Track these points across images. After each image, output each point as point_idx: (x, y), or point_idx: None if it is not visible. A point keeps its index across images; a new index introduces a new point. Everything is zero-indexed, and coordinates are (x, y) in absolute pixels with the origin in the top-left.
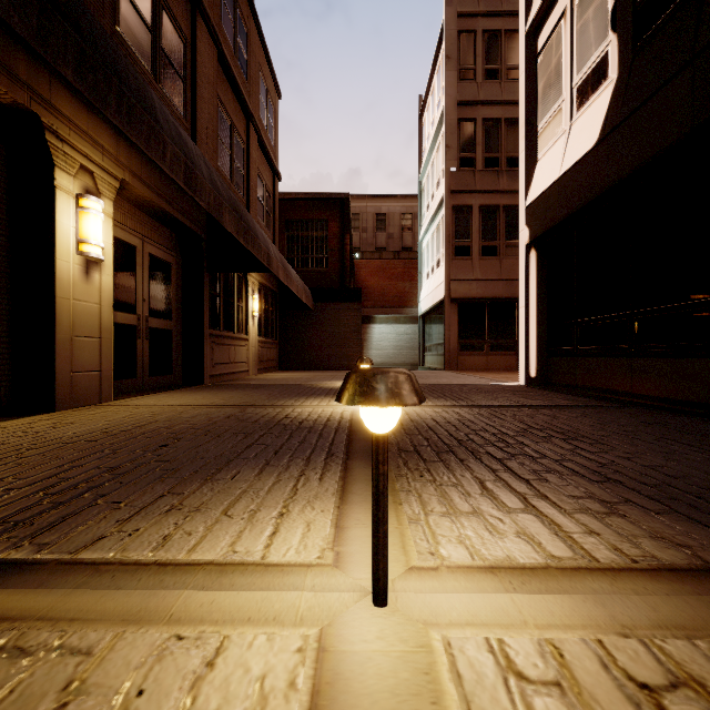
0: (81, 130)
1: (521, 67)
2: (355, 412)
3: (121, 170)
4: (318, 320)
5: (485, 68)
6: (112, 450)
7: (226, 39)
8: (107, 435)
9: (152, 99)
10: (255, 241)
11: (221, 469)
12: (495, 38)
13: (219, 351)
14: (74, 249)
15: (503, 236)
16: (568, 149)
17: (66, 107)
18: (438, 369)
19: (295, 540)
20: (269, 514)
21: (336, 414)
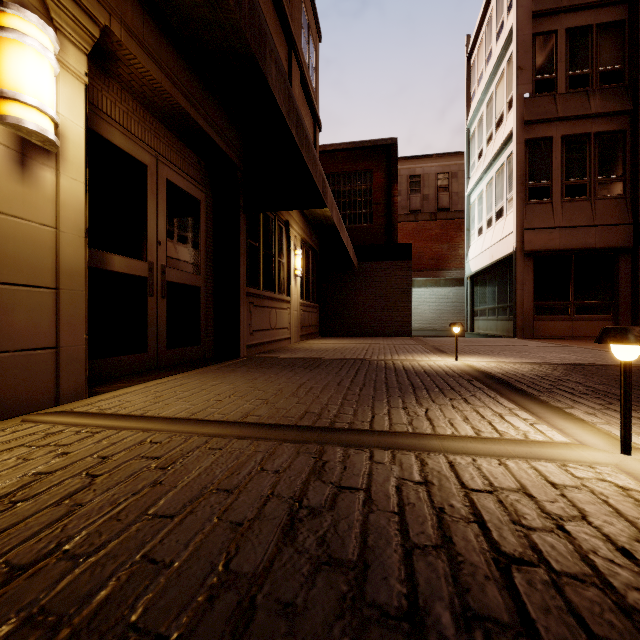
0: None
1: None
2: None
3: (103, 11)
4: (363, 280)
5: None
6: None
7: None
8: None
9: None
10: (310, 149)
11: None
12: None
13: (257, 314)
14: None
15: (594, 172)
16: None
17: None
18: (503, 337)
19: None
20: None
21: None
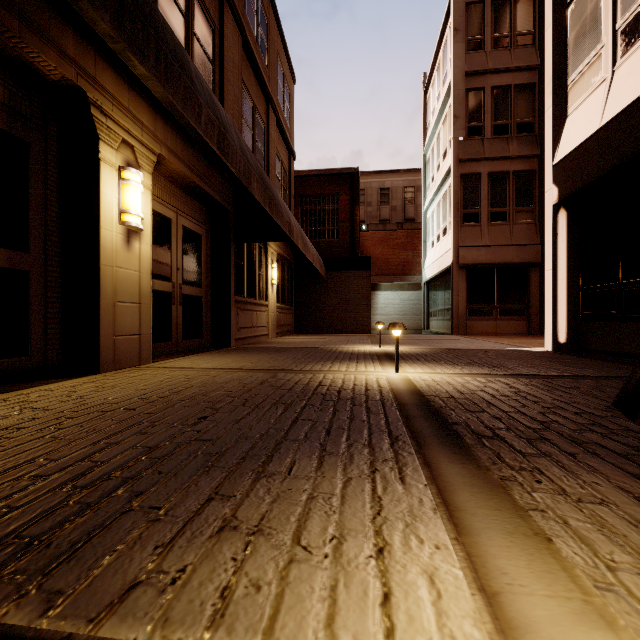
0: (123, 106)
1: (548, 20)
2: (390, 379)
3: (158, 145)
4: (330, 287)
5: (494, 37)
6: (150, 423)
7: (249, 27)
8: (145, 402)
9: (188, 62)
10: (279, 210)
11: (272, 456)
12: (504, 6)
13: (243, 316)
14: (117, 218)
15: (512, 202)
16: (611, 96)
17: (109, 83)
18: (445, 334)
19: (429, 622)
20: (360, 547)
21: (372, 382)
